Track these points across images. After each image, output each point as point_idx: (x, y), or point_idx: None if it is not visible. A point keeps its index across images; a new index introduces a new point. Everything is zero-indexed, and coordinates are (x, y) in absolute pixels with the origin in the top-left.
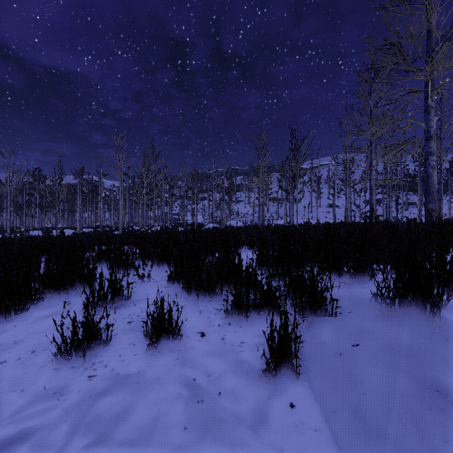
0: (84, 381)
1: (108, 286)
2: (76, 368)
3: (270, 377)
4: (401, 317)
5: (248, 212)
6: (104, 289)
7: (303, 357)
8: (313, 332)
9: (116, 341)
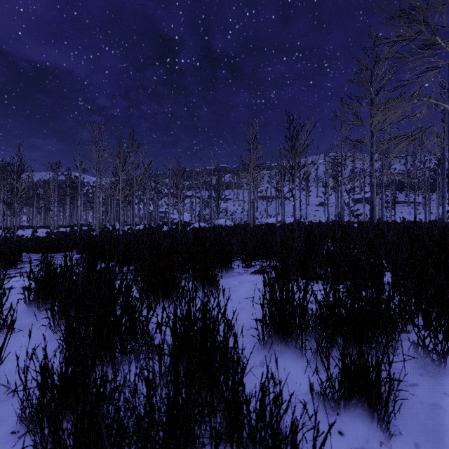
0: None
1: None
2: None
3: None
4: None
5: (236, 210)
6: None
7: None
8: None
9: None
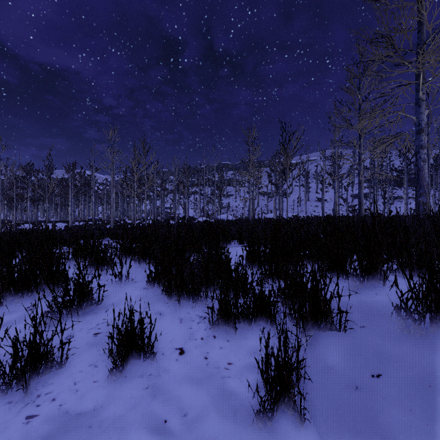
0: (19, 426)
1: (74, 289)
2: (13, 403)
3: (265, 419)
4: (434, 338)
5: (238, 206)
6: (69, 294)
7: (306, 388)
8: (318, 351)
9: (74, 361)
